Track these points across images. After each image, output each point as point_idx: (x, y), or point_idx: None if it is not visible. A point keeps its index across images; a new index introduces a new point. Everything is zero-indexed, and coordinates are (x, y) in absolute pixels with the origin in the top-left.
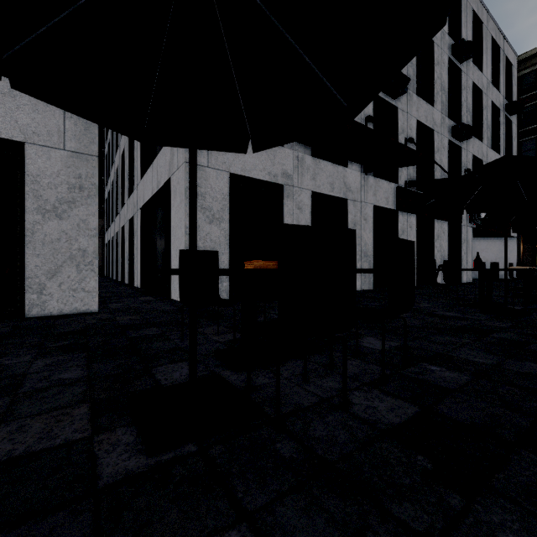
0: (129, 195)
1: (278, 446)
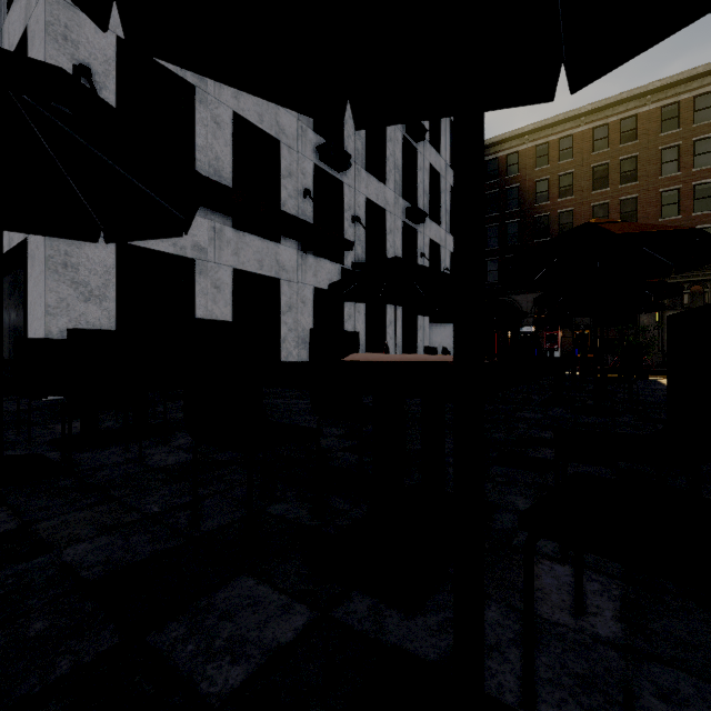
0: None
1: (61, 482)
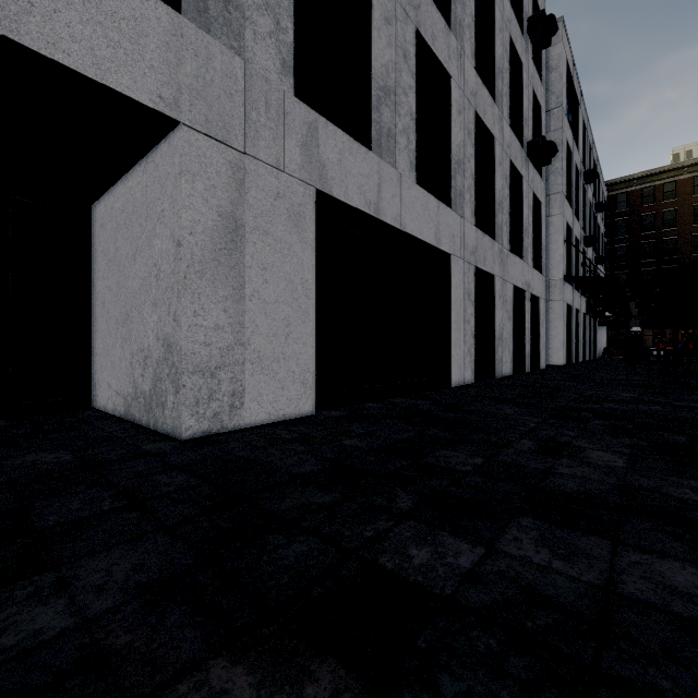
0: None
1: None
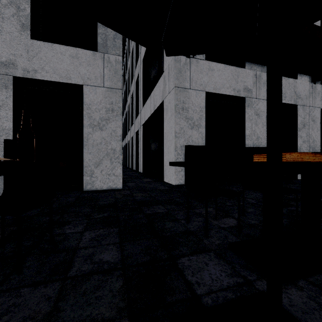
0: (136, 118)
1: None
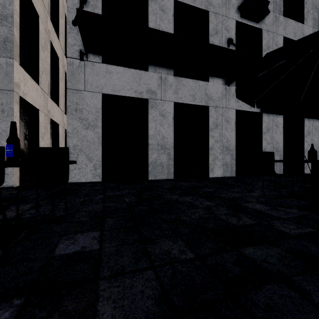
0: None
1: None
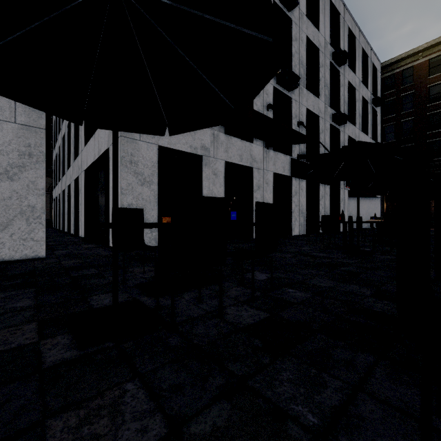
0: (74, 158)
1: (169, 340)
